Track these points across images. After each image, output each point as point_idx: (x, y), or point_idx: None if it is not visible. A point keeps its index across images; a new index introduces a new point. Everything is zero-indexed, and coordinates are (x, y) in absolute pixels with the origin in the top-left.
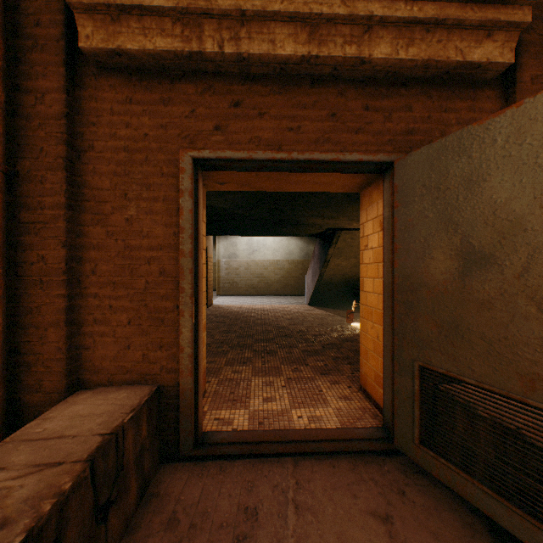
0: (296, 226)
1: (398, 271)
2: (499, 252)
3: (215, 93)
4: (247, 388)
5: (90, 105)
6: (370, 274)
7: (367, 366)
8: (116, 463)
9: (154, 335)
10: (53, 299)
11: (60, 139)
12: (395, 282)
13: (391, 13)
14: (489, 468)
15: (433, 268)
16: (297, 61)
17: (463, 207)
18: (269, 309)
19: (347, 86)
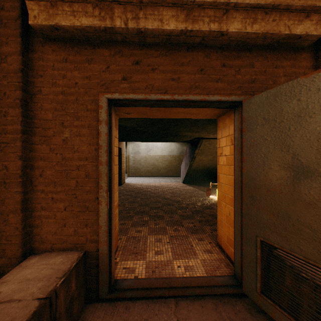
0: (175, 136)
1: (245, 175)
2: None
3: (123, 55)
4: (144, 243)
5: (38, 63)
6: (224, 172)
7: (222, 231)
8: (50, 319)
9: (82, 217)
10: (13, 195)
11: (17, 86)
12: (243, 182)
13: (242, 0)
14: (313, 320)
15: (270, 175)
16: (177, 34)
17: (294, 134)
18: (159, 186)
19: (211, 51)
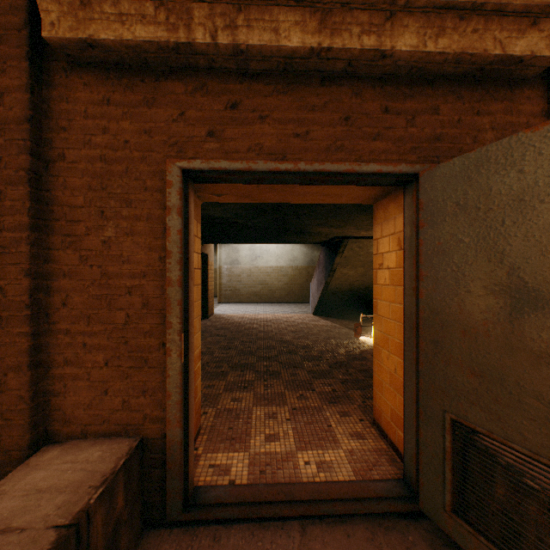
0: (301, 234)
1: (424, 303)
2: None
3: (209, 93)
4: (247, 421)
5: (60, 107)
6: (385, 297)
7: (382, 399)
8: None
9: (136, 378)
10: (14, 339)
11: (22, 147)
12: (420, 316)
13: None
14: None
15: (469, 304)
16: (305, 54)
17: (511, 233)
18: (272, 319)
19: (363, 85)
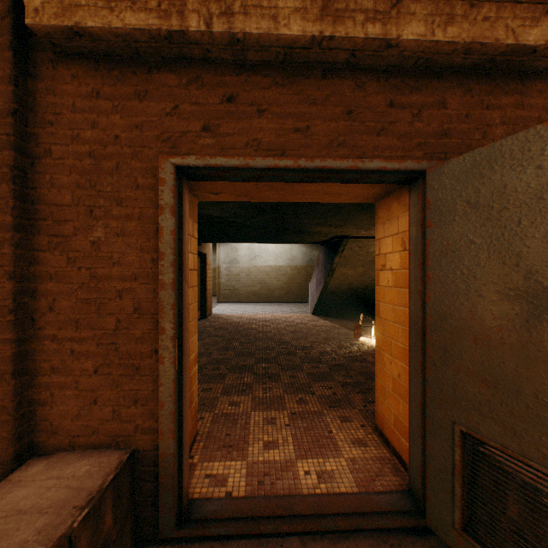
0: (300, 234)
1: (431, 307)
2: None
3: (204, 85)
4: (245, 427)
5: (46, 100)
6: (388, 299)
7: (385, 405)
8: None
9: (127, 387)
10: None
11: (5, 142)
12: (427, 321)
13: None
14: None
15: (481, 309)
16: (305, 44)
17: (529, 234)
18: (271, 319)
19: (367, 77)
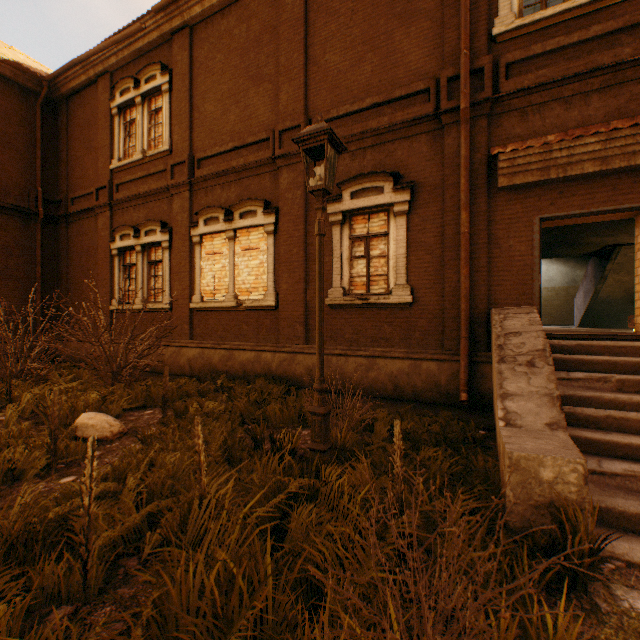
0: (571, 246)
1: None
2: None
3: (549, 190)
4: None
5: (493, 204)
6: None
7: (638, 318)
8: None
9: (521, 290)
10: (482, 277)
11: (485, 219)
12: None
13: None
14: None
15: None
16: (593, 172)
17: None
18: None
19: (621, 175)
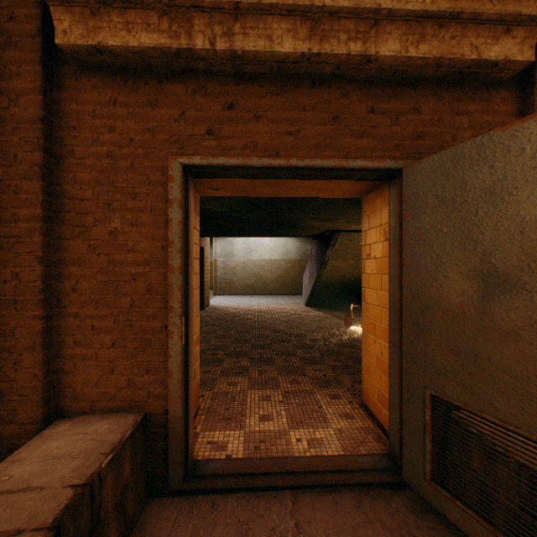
0: (293, 228)
1: (406, 289)
2: (528, 276)
3: (207, 94)
4: (242, 403)
5: (70, 107)
6: (373, 285)
7: (370, 382)
8: (91, 518)
9: (141, 358)
10: (29, 321)
11: (36, 145)
12: (403, 301)
13: (401, 5)
14: (515, 521)
15: (447, 288)
16: (296, 59)
17: (484, 223)
18: (266, 310)
19: (350, 87)
